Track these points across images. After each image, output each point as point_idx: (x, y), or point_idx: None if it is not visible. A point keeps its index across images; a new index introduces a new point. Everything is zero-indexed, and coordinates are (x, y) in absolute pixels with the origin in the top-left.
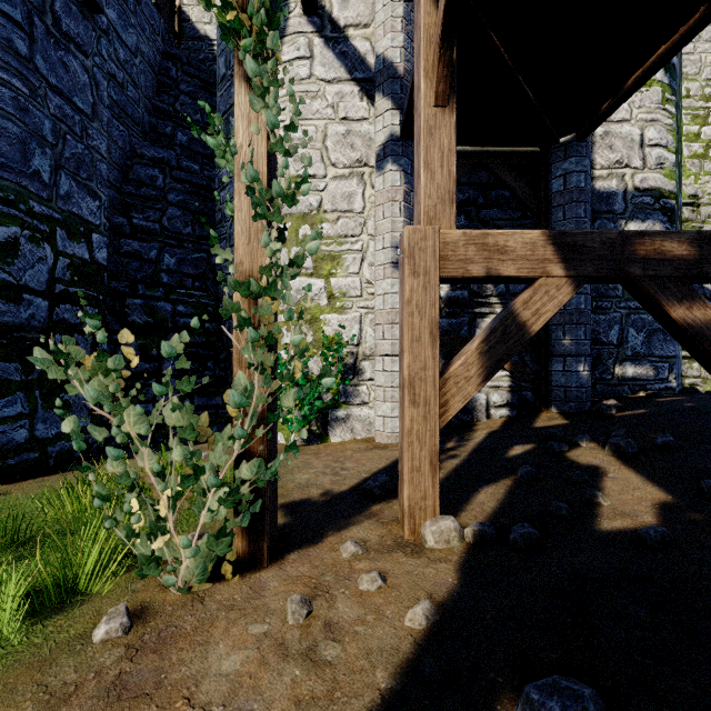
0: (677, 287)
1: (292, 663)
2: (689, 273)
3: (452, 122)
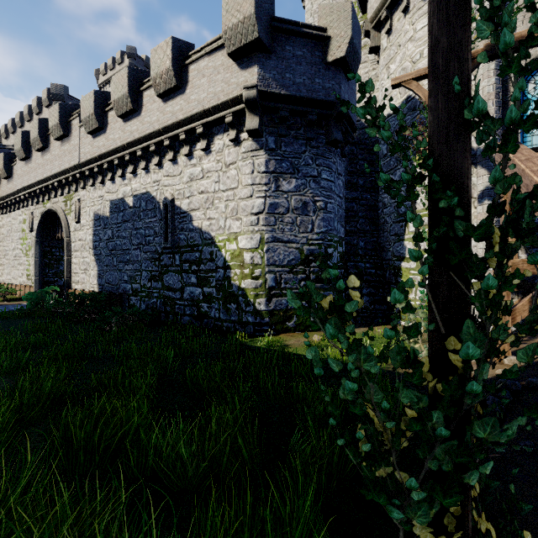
0: None
1: None
2: None
3: None
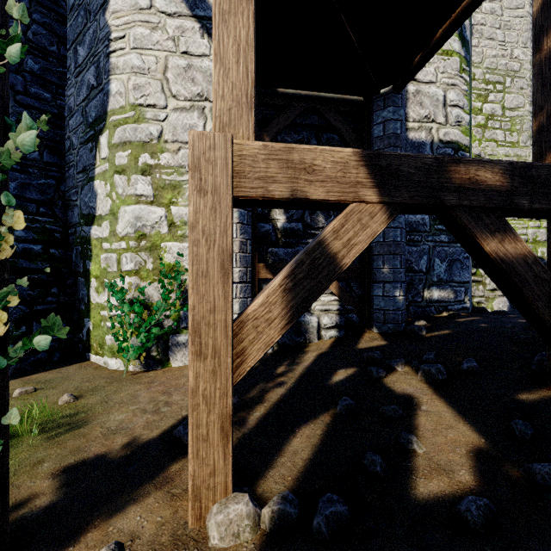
0: (490, 218)
1: None
2: (501, 204)
3: (251, 10)
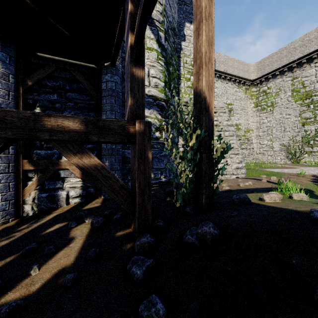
0: (73, 146)
1: None
2: (80, 139)
3: None
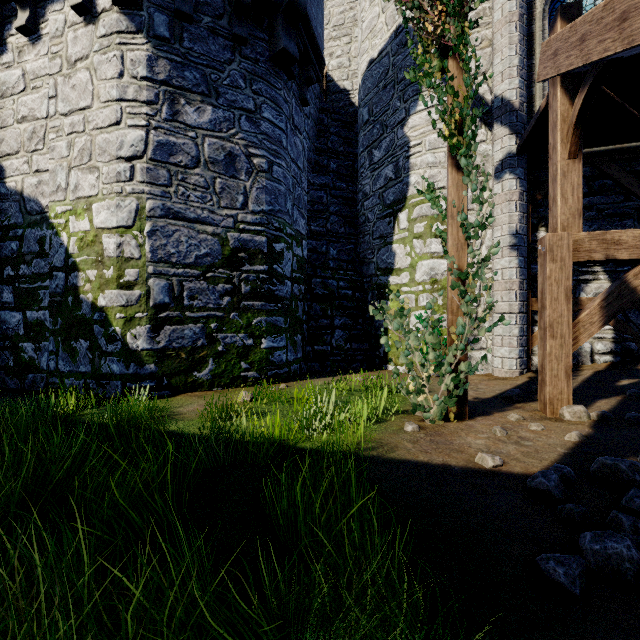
0: None
1: (510, 444)
2: None
3: (580, 167)
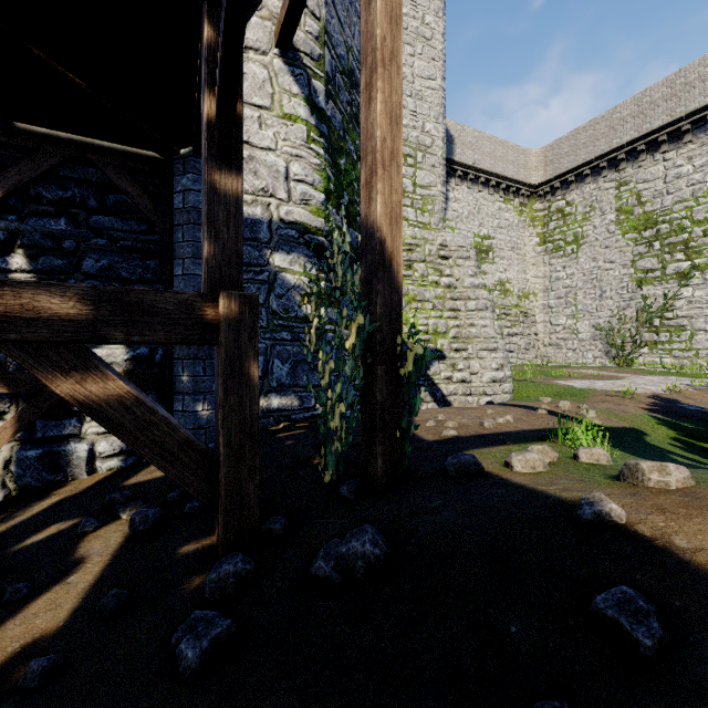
0: (61, 354)
1: None
2: (79, 338)
3: None
